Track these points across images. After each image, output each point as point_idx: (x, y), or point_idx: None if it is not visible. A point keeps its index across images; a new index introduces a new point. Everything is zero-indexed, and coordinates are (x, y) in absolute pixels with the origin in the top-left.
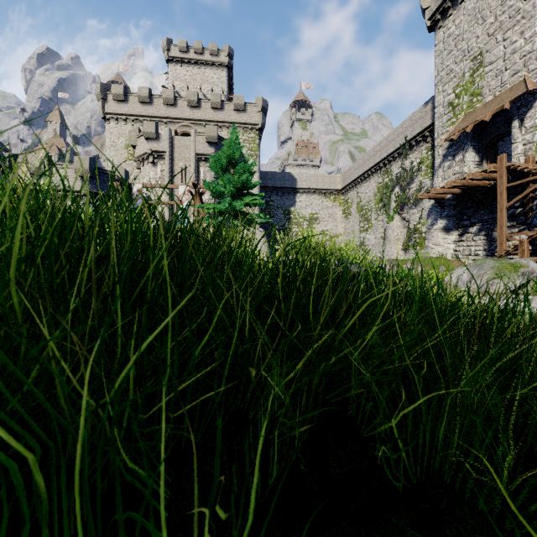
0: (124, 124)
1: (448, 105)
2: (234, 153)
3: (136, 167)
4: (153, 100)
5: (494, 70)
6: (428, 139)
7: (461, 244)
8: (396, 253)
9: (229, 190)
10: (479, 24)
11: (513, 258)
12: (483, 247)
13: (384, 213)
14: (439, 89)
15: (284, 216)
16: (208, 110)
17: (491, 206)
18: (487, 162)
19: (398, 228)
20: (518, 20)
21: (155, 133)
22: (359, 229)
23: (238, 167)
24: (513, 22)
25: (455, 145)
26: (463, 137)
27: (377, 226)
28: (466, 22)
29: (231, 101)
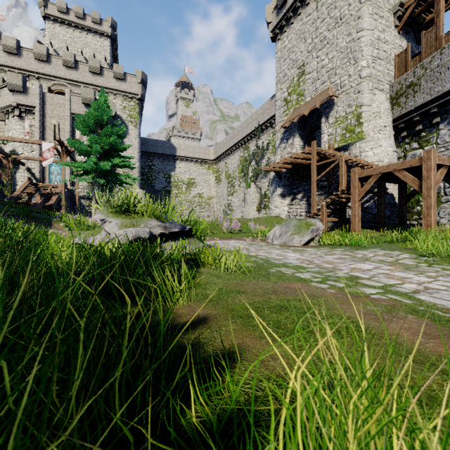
0: None
1: (284, 100)
2: (102, 116)
3: None
4: (21, 52)
5: (311, 78)
6: (273, 125)
7: (292, 207)
8: (252, 213)
9: (96, 150)
10: (302, 42)
11: (319, 218)
12: (305, 210)
13: (244, 181)
14: (278, 87)
15: (165, 180)
16: (86, 73)
17: (310, 179)
18: (308, 146)
19: (254, 193)
20: (325, 44)
21: (22, 86)
22: (227, 193)
23: (105, 129)
24: (322, 45)
25: (288, 131)
26: (293, 126)
27: (239, 191)
28: (294, 39)
29: (110, 69)
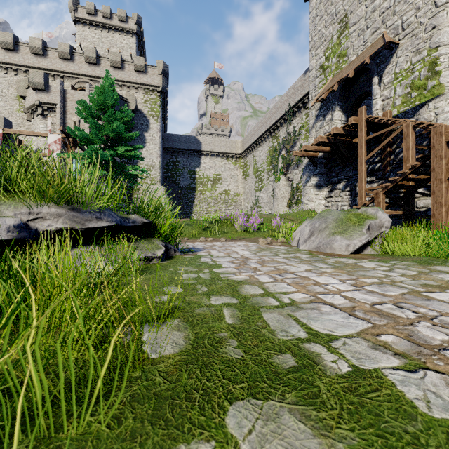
0: (15, 74)
1: (320, 68)
2: (106, 100)
3: (26, 119)
4: (47, 52)
5: (357, 29)
6: (307, 105)
7: (330, 200)
8: (282, 210)
9: (97, 138)
10: None
11: None
12: (348, 203)
13: (273, 173)
14: (312, 53)
15: (190, 176)
16: (108, 68)
17: (355, 163)
18: None
19: (284, 187)
20: None
21: (44, 84)
22: (255, 189)
23: (108, 114)
24: None
25: (325, 106)
26: (332, 97)
27: (268, 185)
28: None
29: (131, 62)
